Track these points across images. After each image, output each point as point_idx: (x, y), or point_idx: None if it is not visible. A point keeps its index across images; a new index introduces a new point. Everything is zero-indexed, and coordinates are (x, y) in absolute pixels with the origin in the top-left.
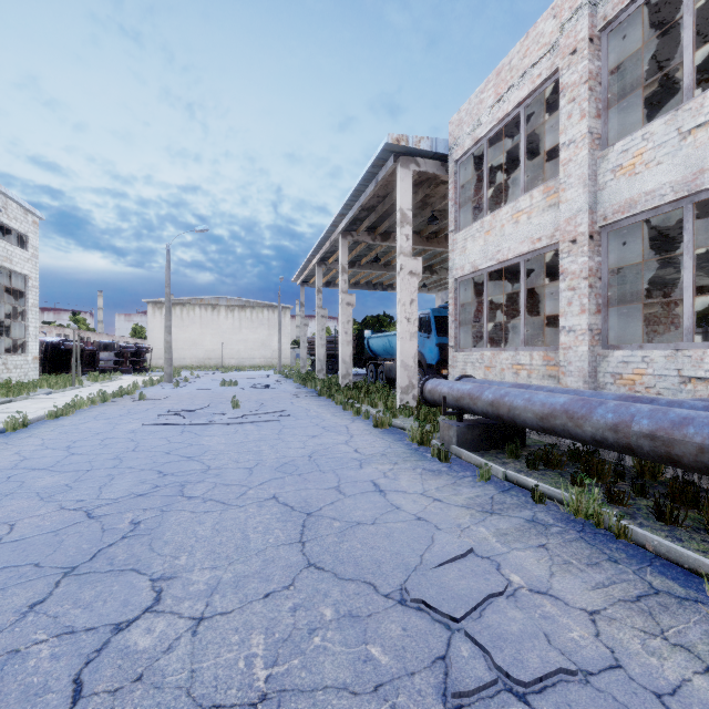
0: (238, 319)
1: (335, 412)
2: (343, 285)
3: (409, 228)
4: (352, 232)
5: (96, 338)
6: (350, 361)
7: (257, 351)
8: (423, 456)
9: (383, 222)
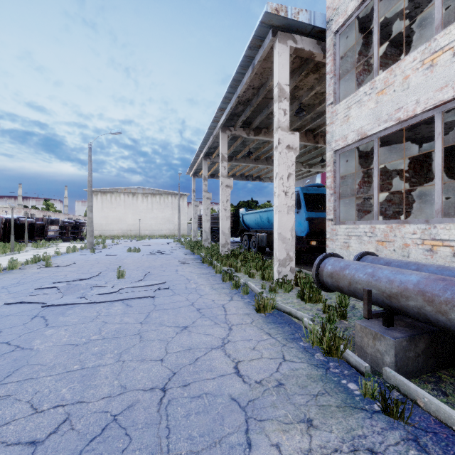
0: (151, 203)
1: (213, 284)
2: (223, 170)
3: (286, 103)
4: (230, 127)
5: (55, 216)
6: (229, 233)
7: (164, 225)
8: (347, 394)
9: (256, 117)
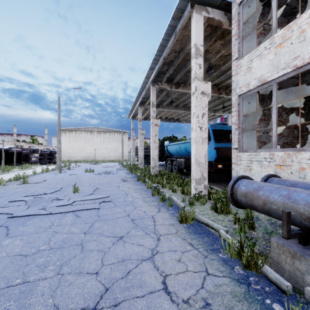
0: (103, 138)
1: (145, 197)
2: (153, 113)
3: (201, 59)
4: (158, 82)
5: (38, 147)
6: (157, 158)
7: (112, 153)
8: None
9: (177, 75)
